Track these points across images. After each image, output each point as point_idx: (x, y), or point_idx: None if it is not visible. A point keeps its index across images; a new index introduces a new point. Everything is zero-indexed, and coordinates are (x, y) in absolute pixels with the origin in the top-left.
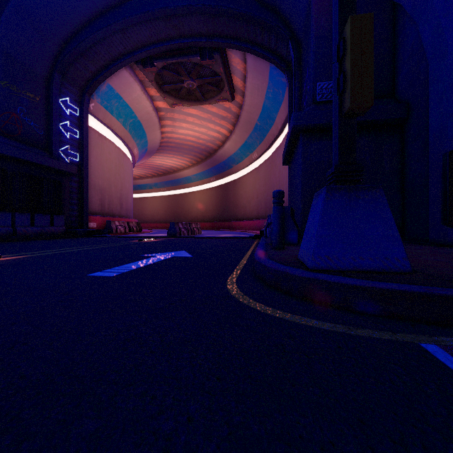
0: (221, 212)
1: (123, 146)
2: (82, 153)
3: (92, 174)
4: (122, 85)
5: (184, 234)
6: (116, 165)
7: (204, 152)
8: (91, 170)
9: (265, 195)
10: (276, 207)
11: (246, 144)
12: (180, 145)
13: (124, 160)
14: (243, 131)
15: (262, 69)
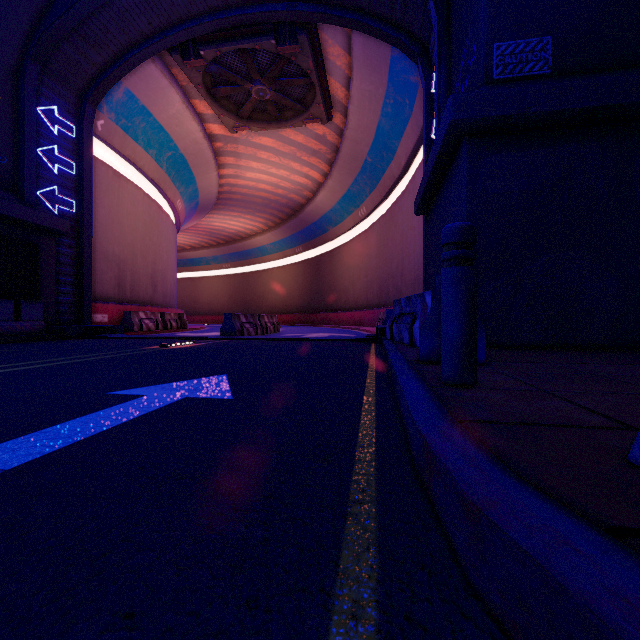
0: (311, 299)
1: (158, 195)
2: (81, 199)
3: (102, 236)
4: (150, 93)
5: (249, 333)
6: (145, 223)
7: (286, 209)
8: (100, 229)
9: (378, 271)
10: (455, 270)
11: (349, 194)
12: (249, 197)
13: (160, 217)
14: (344, 173)
15: (377, 61)
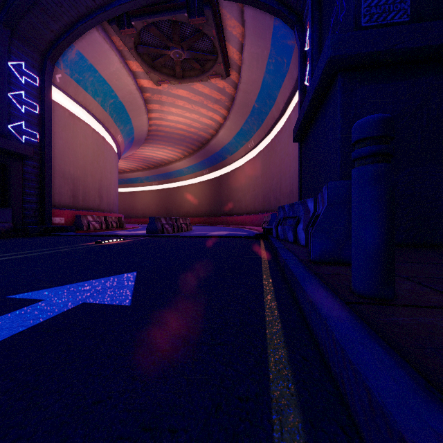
0: (214, 207)
1: (104, 131)
2: (43, 132)
3: (60, 160)
4: (95, 54)
5: (168, 232)
6: (94, 151)
7: (197, 142)
8: (59, 155)
9: (262, 187)
10: (373, 168)
11: (242, 131)
12: (170, 134)
13: (105, 147)
14: (238, 116)
15: (263, 30)
